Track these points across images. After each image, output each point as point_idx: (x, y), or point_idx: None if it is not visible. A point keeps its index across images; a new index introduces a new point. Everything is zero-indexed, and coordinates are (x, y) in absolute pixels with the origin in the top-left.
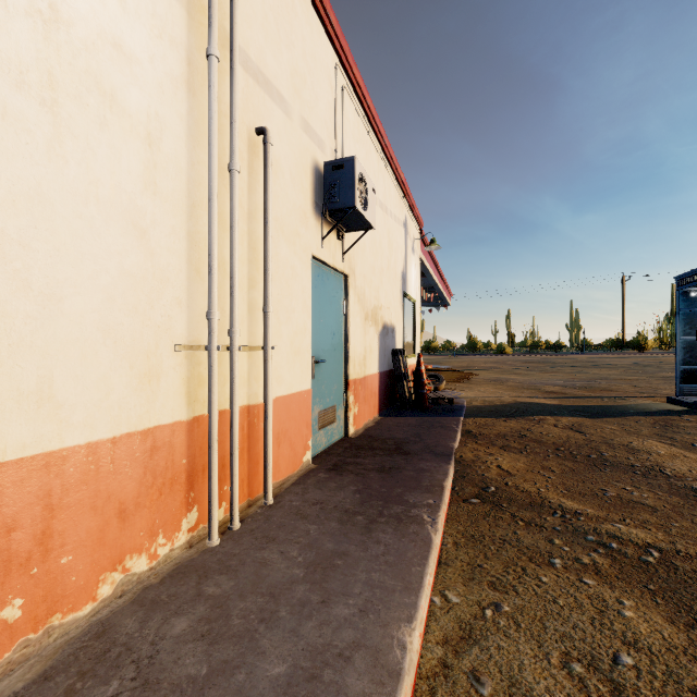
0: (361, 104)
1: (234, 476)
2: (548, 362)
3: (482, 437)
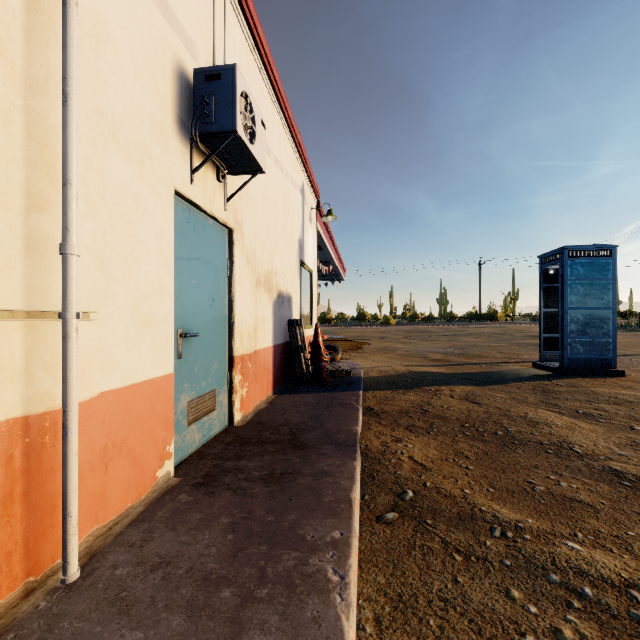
0: (250, 30)
1: None
2: (426, 331)
3: (385, 415)
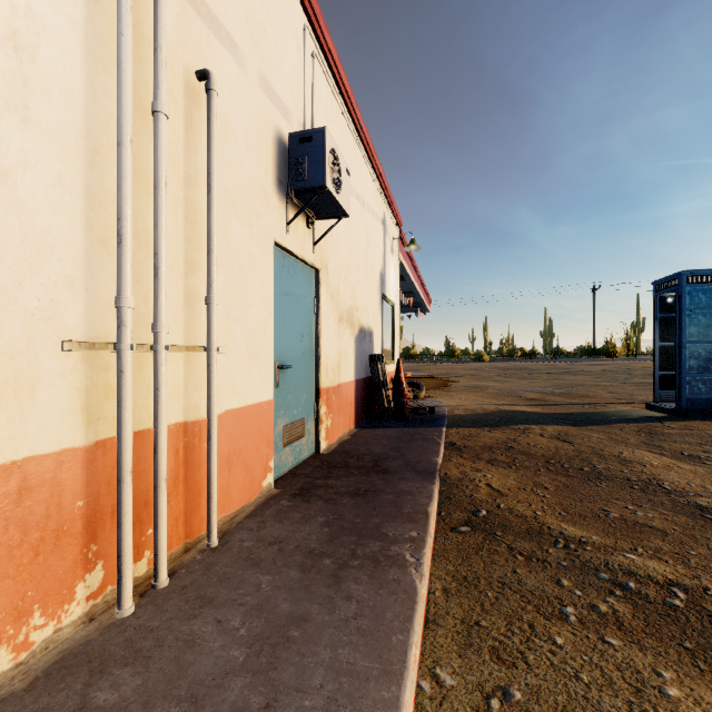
0: (334, 78)
1: (159, 517)
2: (525, 369)
3: (467, 450)
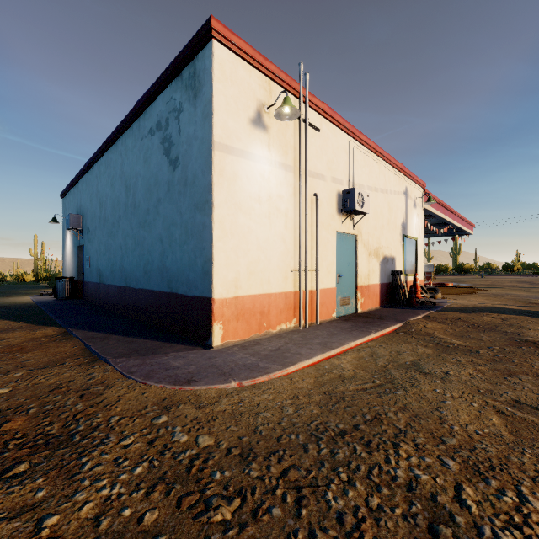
0: (365, 147)
1: (306, 310)
2: None
3: (433, 318)
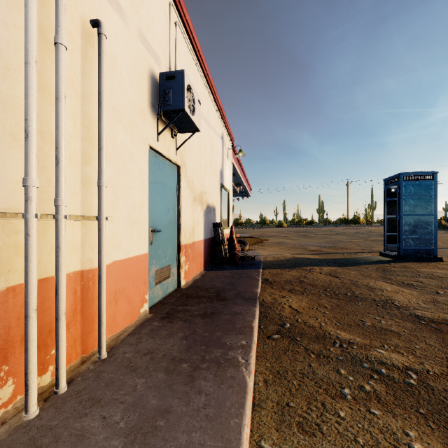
0: (190, 41)
1: (60, 341)
2: (308, 231)
3: (276, 283)
